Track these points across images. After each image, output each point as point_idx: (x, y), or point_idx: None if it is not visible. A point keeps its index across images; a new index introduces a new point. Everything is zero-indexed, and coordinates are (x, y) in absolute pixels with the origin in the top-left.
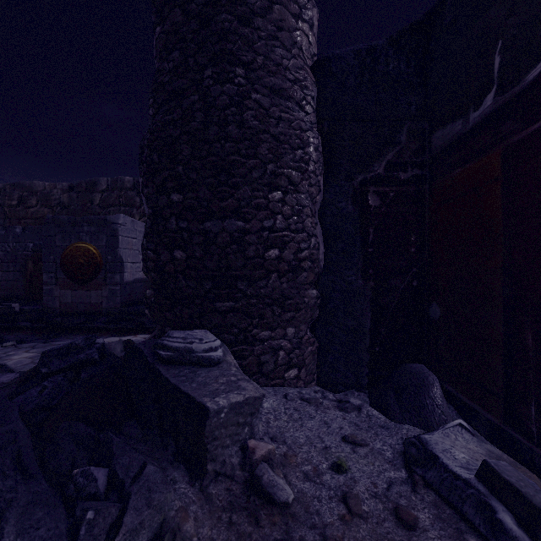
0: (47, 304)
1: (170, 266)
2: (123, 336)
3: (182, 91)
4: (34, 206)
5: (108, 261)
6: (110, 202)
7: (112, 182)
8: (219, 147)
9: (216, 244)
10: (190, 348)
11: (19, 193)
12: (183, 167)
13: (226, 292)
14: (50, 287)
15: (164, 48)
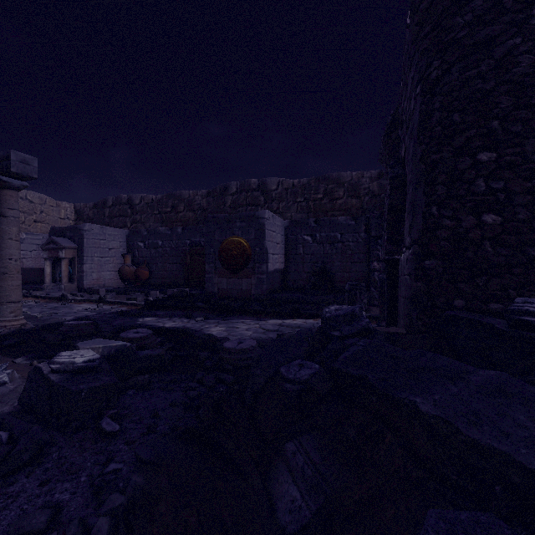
0: (208, 290)
1: (475, 232)
2: (283, 319)
3: (490, 40)
4: (182, 211)
5: (256, 252)
6: (239, 203)
7: (241, 185)
8: None
9: None
10: None
11: (172, 201)
12: (500, 121)
13: None
14: (210, 275)
15: (453, 3)
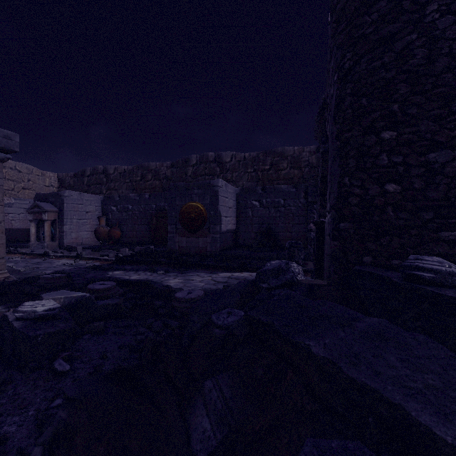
0: (170, 247)
1: (379, 199)
2: (233, 273)
3: (392, 36)
4: (150, 180)
5: (211, 215)
6: (198, 173)
7: (200, 157)
8: (450, 77)
9: (443, 174)
10: (450, 272)
11: (141, 171)
12: (399, 105)
13: (454, 222)
14: (172, 235)
15: (362, 4)
